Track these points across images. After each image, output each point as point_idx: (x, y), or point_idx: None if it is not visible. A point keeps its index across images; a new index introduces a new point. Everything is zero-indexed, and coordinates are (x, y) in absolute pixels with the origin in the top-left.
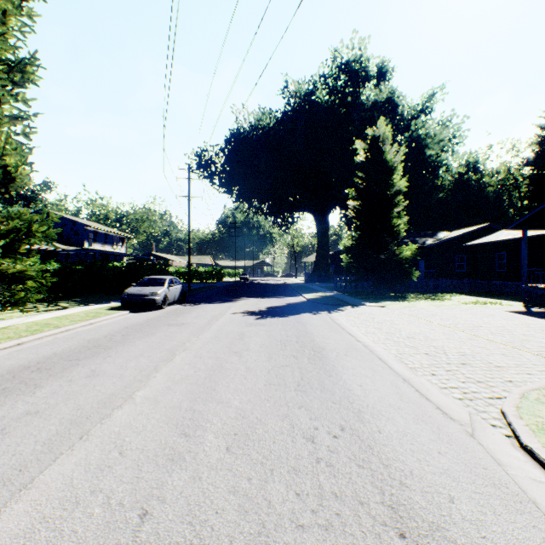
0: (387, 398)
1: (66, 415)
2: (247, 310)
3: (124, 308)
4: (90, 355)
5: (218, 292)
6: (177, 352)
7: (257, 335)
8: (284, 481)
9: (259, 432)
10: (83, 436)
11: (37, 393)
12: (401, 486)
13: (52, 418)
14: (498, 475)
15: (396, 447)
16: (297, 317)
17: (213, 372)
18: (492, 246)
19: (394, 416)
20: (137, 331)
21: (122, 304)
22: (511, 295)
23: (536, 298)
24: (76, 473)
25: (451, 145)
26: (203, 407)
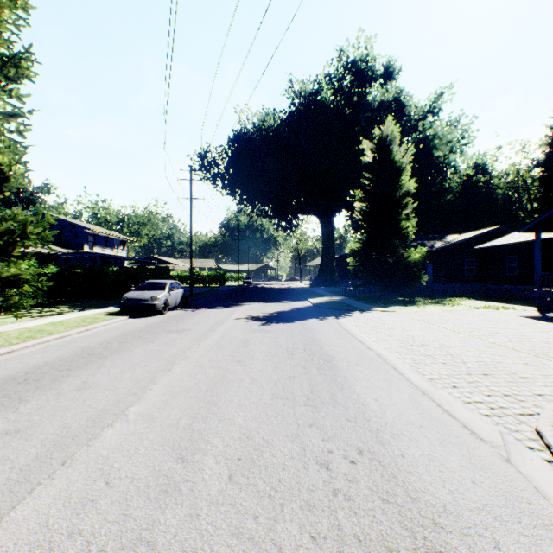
0: (407, 414)
1: (50, 435)
2: (251, 315)
3: (123, 313)
4: (83, 364)
5: (221, 296)
6: (177, 361)
7: (262, 343)
8: (297, 520)
9: (266, 456)
10: (65, 461)
11: (21, 409)
12: (435, 527)
13: (33, 439)
14: (547, 512)
15: (423, 475)
16: (303, 322)
17: (215, 384)
18: (503, 249)
19: (417, 437)
20: (135, 338)
21: (121, 309)
22: (522, 299)
23: (550, 303)
24: (53, 510)
25: (460, 146)
26: (204, 425)
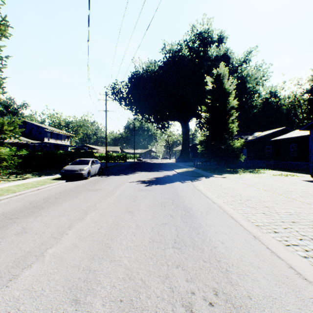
0: (247, 256)
1: None
2: (140, 180)
3: (63, 179)
4: (27, 214)
5: (123, 168)
6: (89, 211)
7: (145, 198)
8: None
9: (142, 298)
10: None
11: None
12: None
13: None
14: None
15: None
16: (171, 184)
17: (111, 229)
18: (288, 140)
19: (258, 277)
20: (66, 195)
21: (61, 176)
22: (300, 170)
23: None
24: None
25: (262, 81)
26: (98, 266)
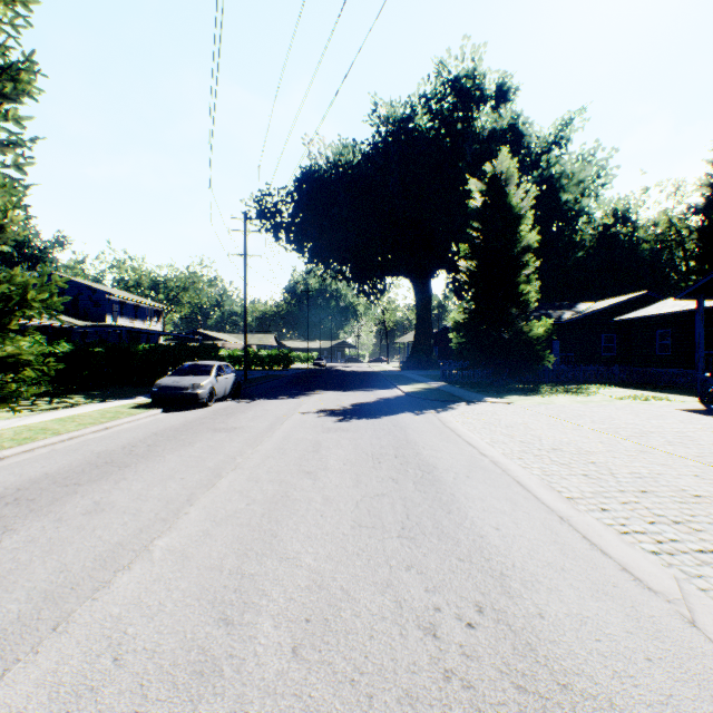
0: (542, 550)
1: (41, 582)
2: (324, 408)
3: (155, 406)
4: (97, 477)
5: (284, 383)
6: (223, 472)
7: (339, 446)
8: None
9: (346, 616)
10: (58, 624)
11: (4, 542)
12: None
13: (16, 589)
14: None
15: (574, 647)
16: (393, 418)
17: (274, 505)
18: (652, 321)
19: (559, 585)
20: (169, 440)
21: (152, 400)
22: (678, 386)
23: None
24: (32, 705)
25: (595, 187)
26: (258, 568)
